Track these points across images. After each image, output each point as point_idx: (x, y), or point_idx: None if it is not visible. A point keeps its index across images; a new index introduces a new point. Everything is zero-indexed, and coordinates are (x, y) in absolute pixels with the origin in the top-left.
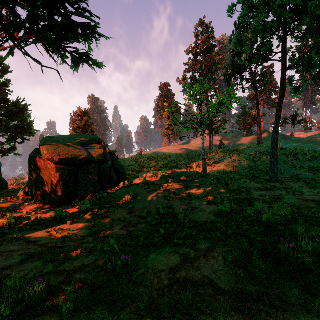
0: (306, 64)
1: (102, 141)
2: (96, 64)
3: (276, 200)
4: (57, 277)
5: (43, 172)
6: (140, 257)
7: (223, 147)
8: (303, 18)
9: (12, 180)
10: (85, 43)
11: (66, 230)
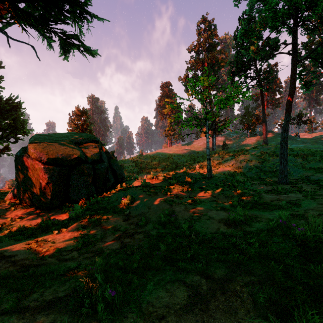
0: (319, 57)
1: (98, 140)
2: (89, 51)
3: (294, 205)
4: (14, 320)
5: (30, 173)
6: (133, 289)
7: (226, 148)
8: (317, 4)
9: (9, 182)
10: (75, 26)
11: (49, 242)
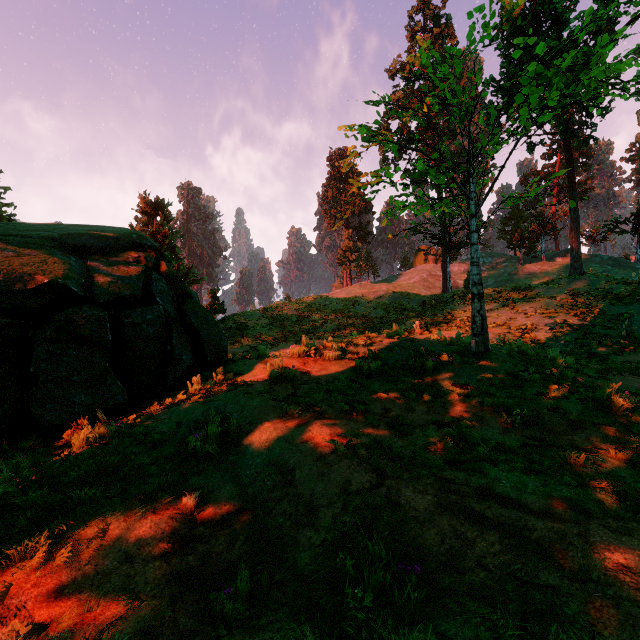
0: None
1: (152, 245)
2: None
3: None
4: None
5: None
6: None
7: None
8: None
9: None
10: None
11: None
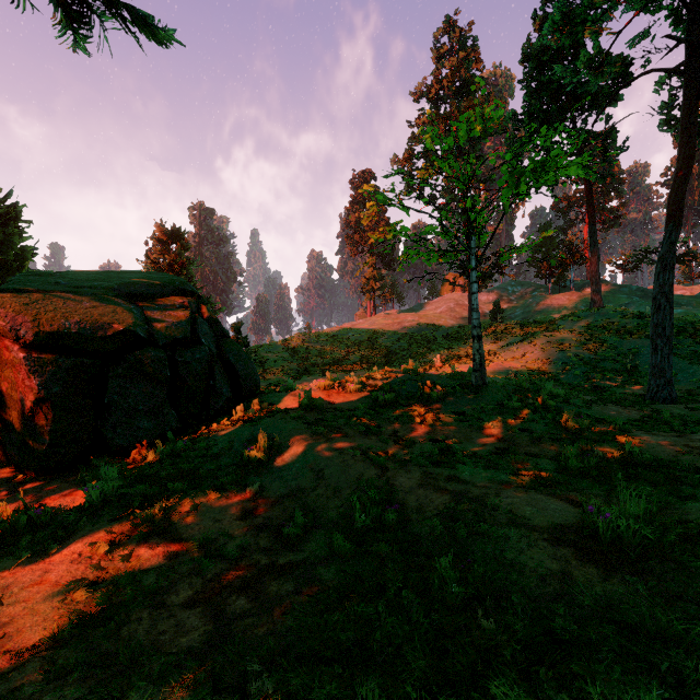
0: None
1: (192, 290)
2: (149, 28)
3: None
4: None
5: None
6: None
7: (501, 318)
8: None
9: None
10: None
11: None
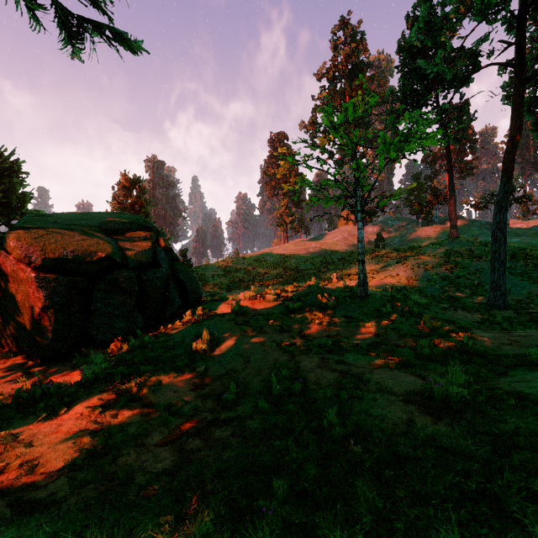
0: None
1: (152, 226)
2: (125, 41)
3: None
4: None
5: (11, 289)
6: None
7: (382, 245)
8: None
9: None
10: None
11: (21, 442)
